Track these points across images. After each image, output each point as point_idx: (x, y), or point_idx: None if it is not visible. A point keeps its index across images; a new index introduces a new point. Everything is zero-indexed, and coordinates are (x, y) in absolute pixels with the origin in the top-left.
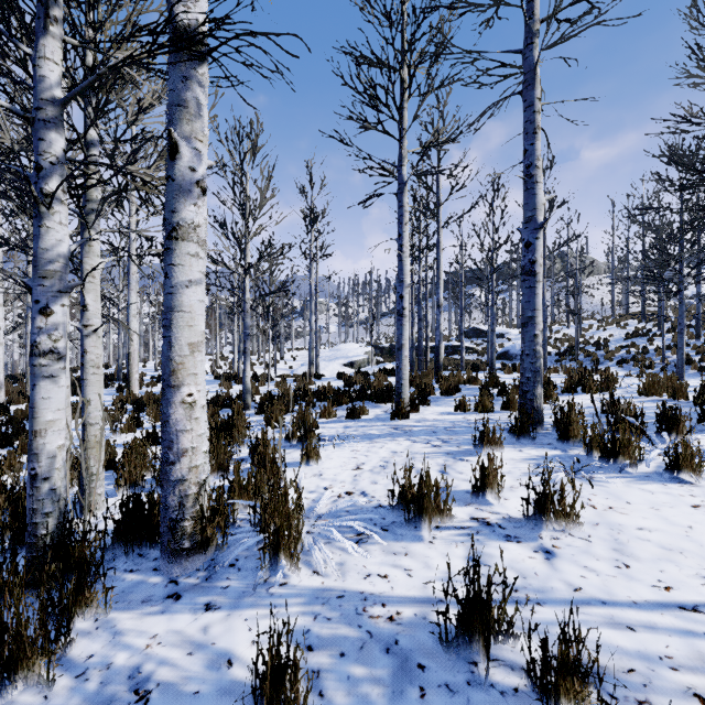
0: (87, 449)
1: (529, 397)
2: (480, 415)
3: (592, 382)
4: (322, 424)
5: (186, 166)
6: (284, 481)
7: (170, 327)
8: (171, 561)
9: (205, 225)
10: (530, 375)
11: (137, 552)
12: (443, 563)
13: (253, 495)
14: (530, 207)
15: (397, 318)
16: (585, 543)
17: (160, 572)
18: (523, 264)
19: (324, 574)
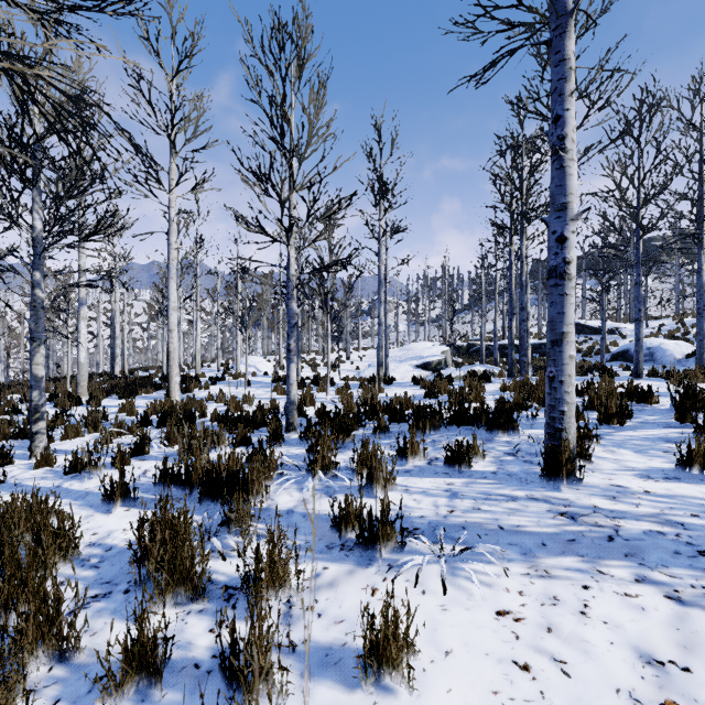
0: None
1: None
2: None
3: None
4: (402, 478)
5: None
6: None
7: None
8: None
9: None
10: None
11: None
12: None
13: None
14: None
15: (550, 283)
16: None
17: None
18: None
19: None
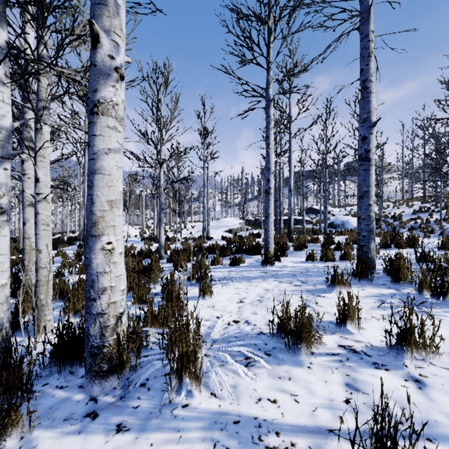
0: (39, 287)
1: (365, 249)
2: (325, 263)
3: (402, 241)
4: (212, 269)
5: (106, 54)
6: (186, 313)
7: (92, 187)
8: (92, 381)
9: (122, 105)
10: (366, 233)
11: (69, 369)
12: (324, 389)
13: (162, 324)
14: (365, 111)
15: (265, 195)
16: (448, 373)
17: (84, 389)
18: (360, 153)
19: (220, 396)
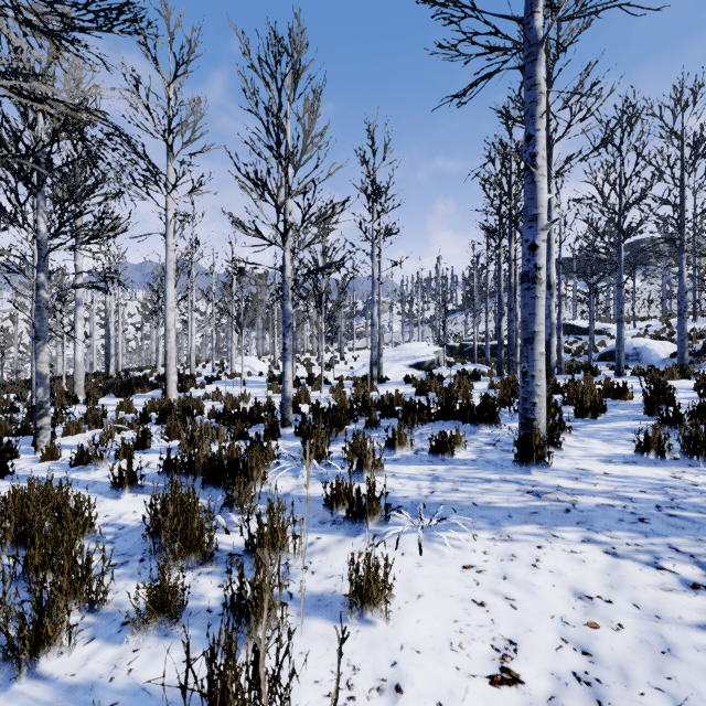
0: None
1: None
2: None
3: None
4: (390, 465)
5: None
6: None
7: None
8: None
9: None
10: None
11: None
12: None
13: None
14: None
15: (523, 287)
16: None
17: None
18: None
19: None
